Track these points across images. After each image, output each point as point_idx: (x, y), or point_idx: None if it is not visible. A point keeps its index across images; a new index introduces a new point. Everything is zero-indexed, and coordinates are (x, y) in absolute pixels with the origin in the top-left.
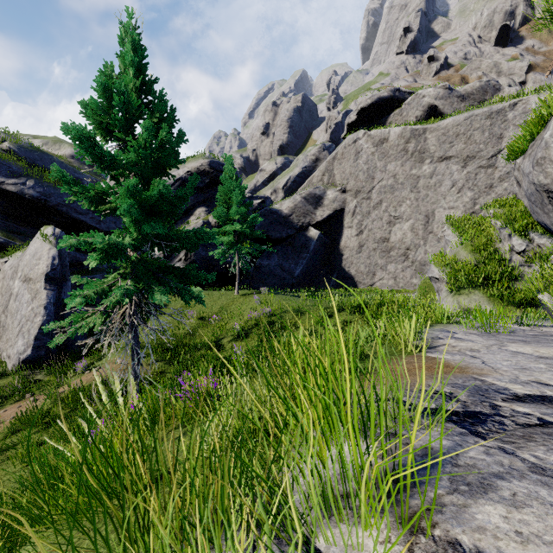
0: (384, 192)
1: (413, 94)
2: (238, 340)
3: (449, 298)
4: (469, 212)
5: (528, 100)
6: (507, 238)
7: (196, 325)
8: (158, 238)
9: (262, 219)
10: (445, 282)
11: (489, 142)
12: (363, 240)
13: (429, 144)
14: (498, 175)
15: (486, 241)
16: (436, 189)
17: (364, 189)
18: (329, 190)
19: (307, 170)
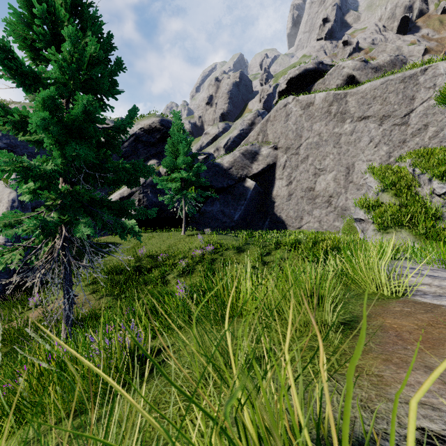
0: (311, 148)
1: (334, 66)
2: (182, 276)
3: (377, 236)
4: (385, 163)
5: (437, 66)
6: (427, 182)
7: (145, 262)
8: (94, 170)
9: (205, 168)
10: (371, 223)
11: (402, 103)
12: (292, 190)
13: (350, 106)
14: (410, 132)
15: (407, 186)
16: (356, 145)
17: (293, 146)
18: (263, 147)
19: (244, 132)
